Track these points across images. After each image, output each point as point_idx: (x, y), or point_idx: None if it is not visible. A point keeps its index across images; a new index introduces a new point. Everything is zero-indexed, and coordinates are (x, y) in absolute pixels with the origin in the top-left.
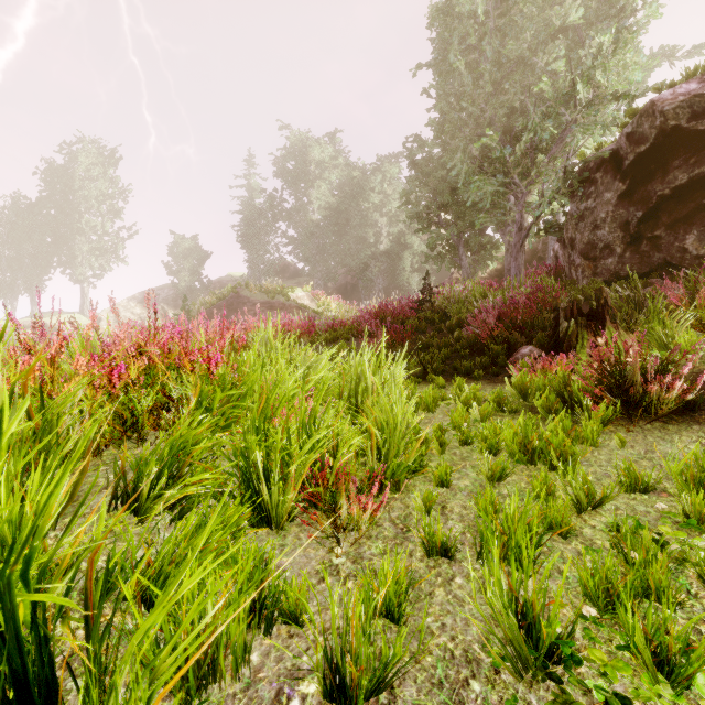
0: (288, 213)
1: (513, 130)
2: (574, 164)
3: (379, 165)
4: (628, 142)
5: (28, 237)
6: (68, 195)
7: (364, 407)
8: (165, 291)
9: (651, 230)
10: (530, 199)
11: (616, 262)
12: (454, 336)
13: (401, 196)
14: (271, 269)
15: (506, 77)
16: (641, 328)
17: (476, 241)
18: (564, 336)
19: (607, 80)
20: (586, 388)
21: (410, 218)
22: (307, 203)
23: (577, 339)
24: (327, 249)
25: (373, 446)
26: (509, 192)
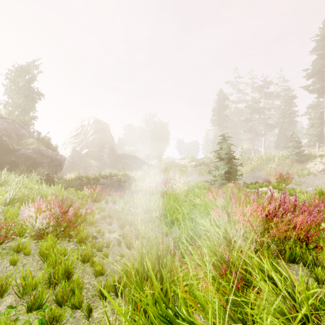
0: None
1: None
2: None
3: None
4: None
5: None
6: None
7: None
8: None
9: None
10: None
11: None
12: None
13: None
14: None
15: None
16: None
17: None
18: None
19: None
20: None
21: None
22: None
23: None
24: None
25: None
26: None
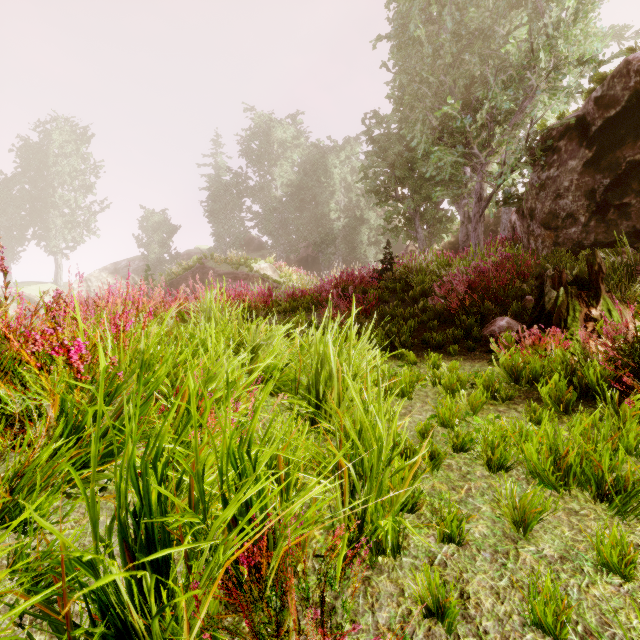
0: (252, 189)
1: (472, 102)
2: (537, 132)
3: (338, 145)
4: (596, 107)
5: (3, 210)
6: (42, 171)
7: (327, 400)
8: (136, 262)
9: (619, 198)
10: (490, 170)
11: (579, 231)
12: (419, 306)
13: (360, 171)
14: (236, 242)
15: (464, 50)
16: (639, 298)
17: (432, 215)
18: (553, 307)
19: (567, 51)
20: (601, 372)
21: (368, 192)
22: (271, 180)
23: (568, 311)
24: (289, 224)
25: (346, 491)
26: (468, 162)
